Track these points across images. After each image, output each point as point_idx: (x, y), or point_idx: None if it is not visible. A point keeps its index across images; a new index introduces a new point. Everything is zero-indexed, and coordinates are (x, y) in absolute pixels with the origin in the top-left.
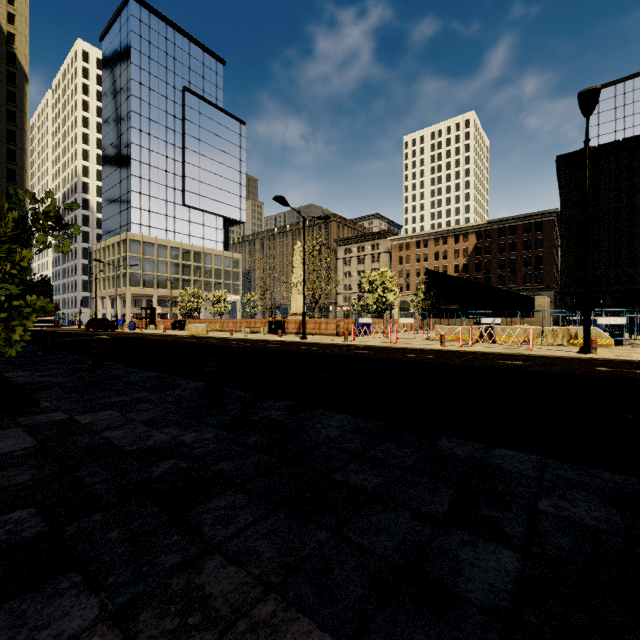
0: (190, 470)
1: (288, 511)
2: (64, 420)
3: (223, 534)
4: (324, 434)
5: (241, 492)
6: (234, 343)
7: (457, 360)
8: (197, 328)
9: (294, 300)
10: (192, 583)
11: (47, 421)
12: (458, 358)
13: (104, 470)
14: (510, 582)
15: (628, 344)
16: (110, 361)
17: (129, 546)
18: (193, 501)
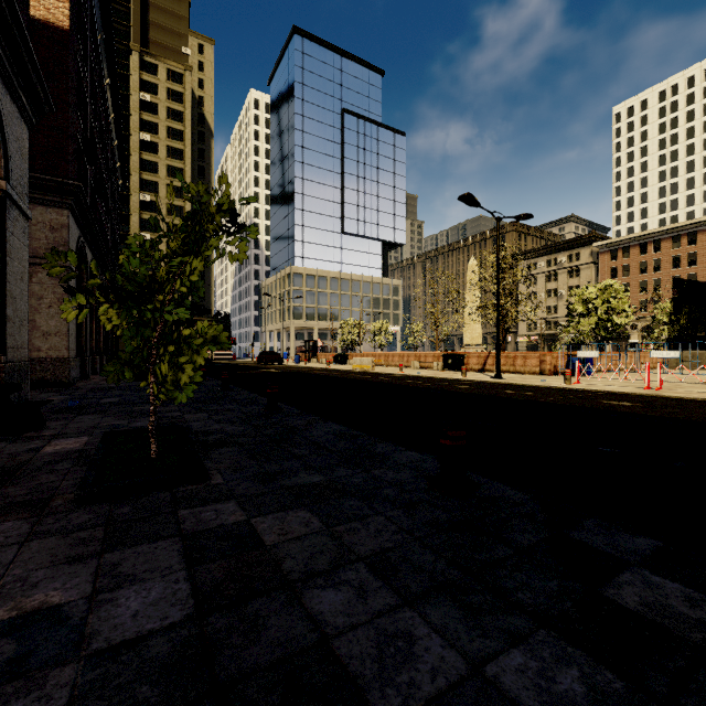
0: None
1: None
2: (238, 528)
3: None
4: None
5: None
6: (410, 382)
7: None
8: (362, 362)
9: (467, 329)
10: None
11: (215, 526)
12: None
13: None
14: None
15: None
16: (284, 403)
17: None
18: None
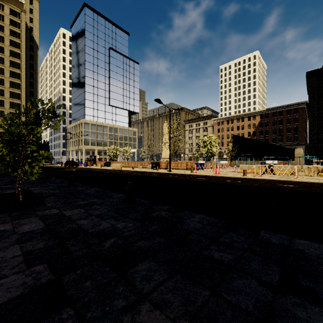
0: (123, 245)
1: (182, 274)
2: (58, 213)
3: (148, 288)
4: (192, 226)
5: (153, 260)
6: (135, 173)
7: (255, 184)
8: (116, 165)
9: (163, 151)
10: (135, 321)
11: (50, 214)
12: (255, 182)
13: (79, 243)
14: None
15: None
16: (77, 182)
17: (97, 292)
18: (128, 265)
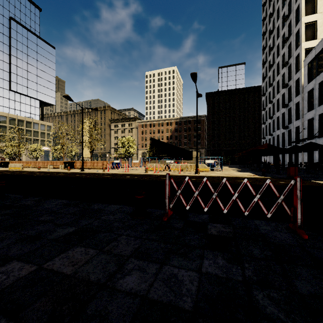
0: None
1: (1, 229)
2: None
3: None
4: (45, 207)
5: None
6: (37, 174)
7: (145, 178)
8: (15, 166)
9: (83, 150)
10: None
11: None
12: (146, 177)
13: None
14: (65, 233)
15: (217, 170)
16: None
17: None
18: None
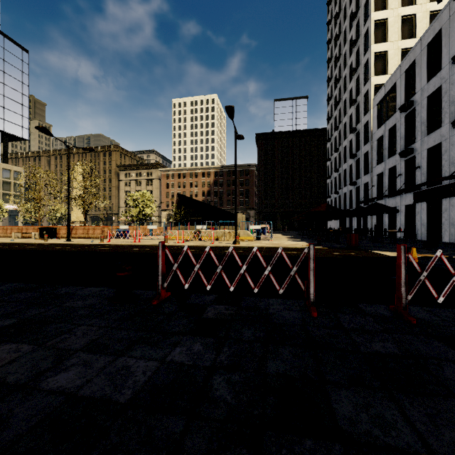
0: None
1: None
2: None
3: None
4: None
5: None
6: None
7: None
8: None
9: (74, 211)
10: None
11: None
12: None
13: None
14: None
15: (265, 239)
16: None
17: None
18: None
